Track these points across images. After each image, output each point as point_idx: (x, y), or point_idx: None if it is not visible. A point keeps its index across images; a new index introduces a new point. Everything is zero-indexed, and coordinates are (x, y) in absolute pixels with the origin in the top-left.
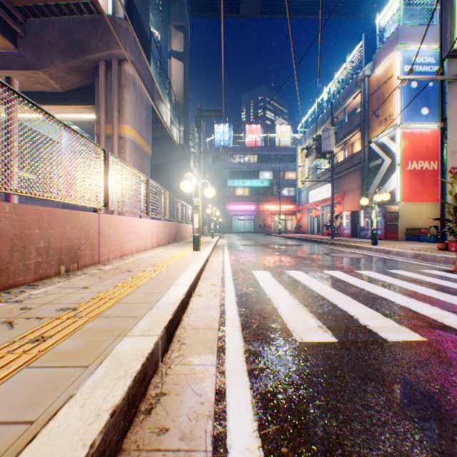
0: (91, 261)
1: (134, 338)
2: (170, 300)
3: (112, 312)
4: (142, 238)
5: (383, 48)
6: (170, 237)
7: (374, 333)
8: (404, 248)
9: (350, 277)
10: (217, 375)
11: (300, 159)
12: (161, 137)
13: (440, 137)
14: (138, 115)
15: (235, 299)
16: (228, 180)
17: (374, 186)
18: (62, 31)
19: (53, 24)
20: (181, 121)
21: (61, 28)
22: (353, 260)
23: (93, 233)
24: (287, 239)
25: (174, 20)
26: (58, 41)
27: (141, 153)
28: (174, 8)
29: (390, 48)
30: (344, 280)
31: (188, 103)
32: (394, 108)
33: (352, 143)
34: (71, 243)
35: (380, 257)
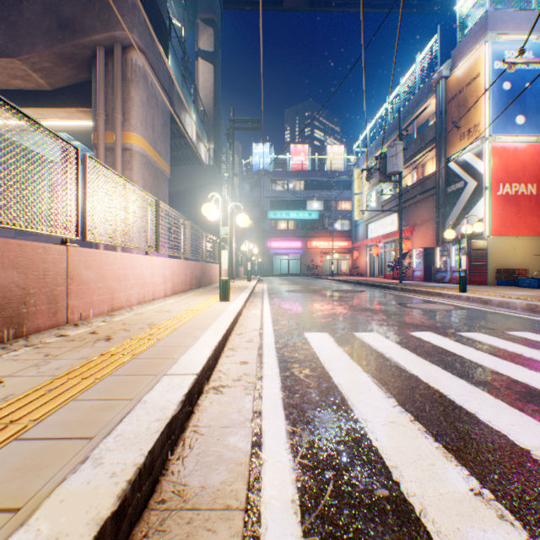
0: (51, 322)
1: None
2: (139, 429)
3: None
4: (148, 284)
5: (466, 41)
6: (192, 281)
7: None
8: (507, 297)
9: (458, 345)
10: None
11: (358, 185)
12: (186, 156)
13: None
14: (150, 121)
15: (282, 398)
16: (269, 211)
17: (454, 216)
18: (46, 5)
19: None
20: (210, 136)
21: (44, 2)
22: (443, 314)
23: (55, 276)
24: (342, 283)
25: (202, 12)
26: (41, 18)
27: (154, 171)
28: None
29: (475, 41)
30: (453, 351)
31: (219, 116)
32: (481, 116)
33: (423, 164)
34: (3, 295)
35: (479, 309)
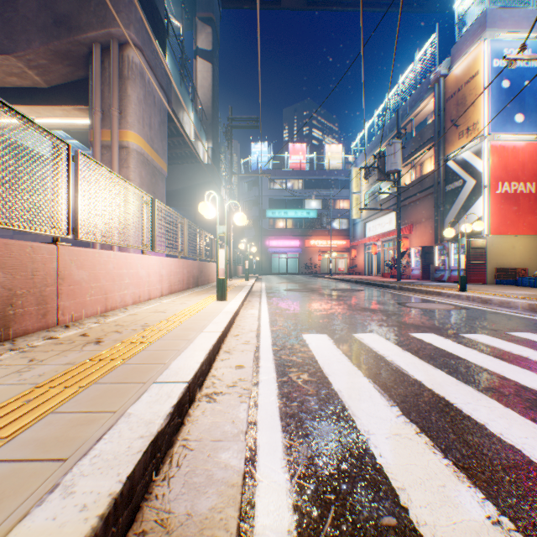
0: (40, 324)
1: None
2: (119, 448)
3: None
4: (143, 283)
5: (465, 39)
6: (189, 280)
7: None
8: (508, 296)
9: (461, 347)
10: None
11: (356, 184)
12: (184, 155)
13: None
14: (147, 118)
15: (279, 407)
16: (268, 210)
17: (452, 215)
18: (42, 1)
19: None
20: (208, 135)
21: None
22: (444, 314)
23: (45, 276)
24: (341, 282)
25: (200, 10)
26: (37, 15)
27: (152, 169)
28: None
29: (474, 39)
30: (456, 354)
31: (217, 115)
32: (480, 115)
33: (421, 163)
34: None
35: (479, 309)
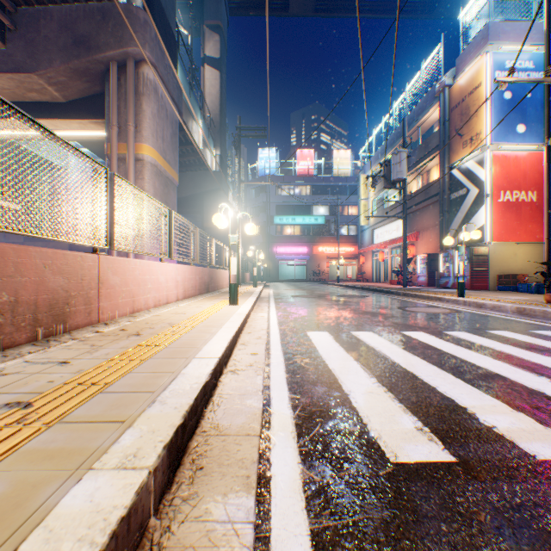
0: (86, 320)
1: (103, 477)
2: (184, 387)
3: (86, 411)
4: (162, 288)
5: (468, 51)
6: (201, 286)
7: (511, 444)
8: (501, 301)
9: (441, 341)
10: (255, 547)
11: (364, 190)
12: (192, 163)
13: (547, 158)
14: (160, 131)
15: (286, 378)
16: (275, 216)
17: (457, 223)
18: (62, 22)
19: (51, 14)
20: (216, 142)
21: (61, 20)
22: (437, 316)
23: (90, 281)
24: (348, 289)
25: (208, 18)
26: (58, 35)
27: (164, 180)
28: (208, 3)
29: (477, 51)
30: (435, 346)
31: (225, 122)
32: (482, 125)
33: (428, 170)
34: (53, 296)
35: (472, 312)
